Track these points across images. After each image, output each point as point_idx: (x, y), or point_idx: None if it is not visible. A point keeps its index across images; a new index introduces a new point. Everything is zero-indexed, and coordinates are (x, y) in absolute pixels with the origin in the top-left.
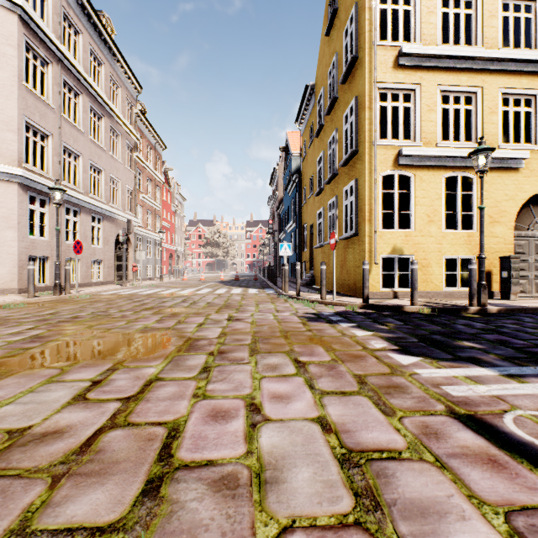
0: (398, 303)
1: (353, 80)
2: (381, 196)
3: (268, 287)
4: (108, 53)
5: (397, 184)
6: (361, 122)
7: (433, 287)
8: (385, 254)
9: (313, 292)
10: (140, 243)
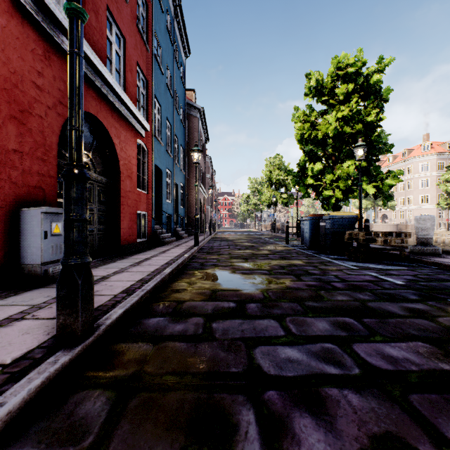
0: None
1: None
2: None
3: None
4: None
5: None
6: None
7: None
8: None
9: None
10: None
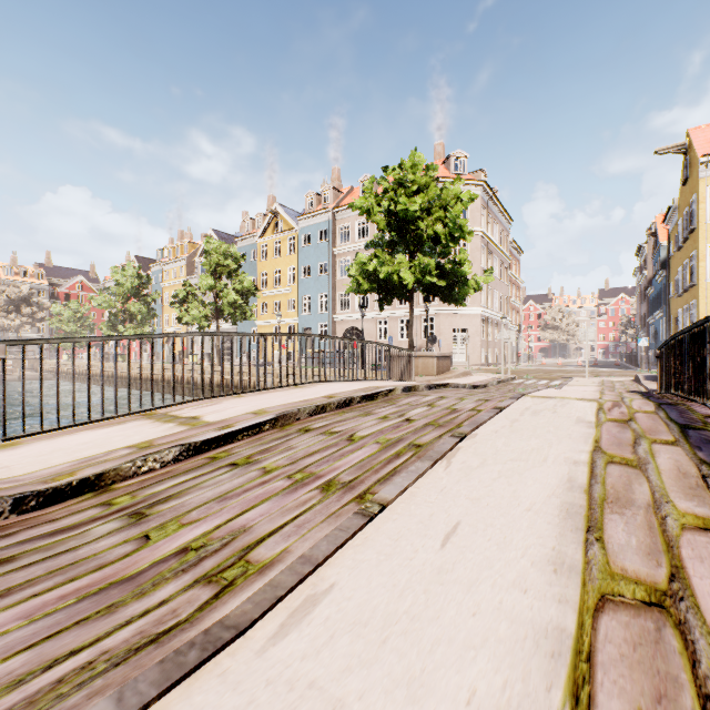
0: None
1: (694, 237)
2: None
3: (630, 368)
4: (499, 216)
5: None
6: (697, 267)
7: None
8: None
9: None
10: None
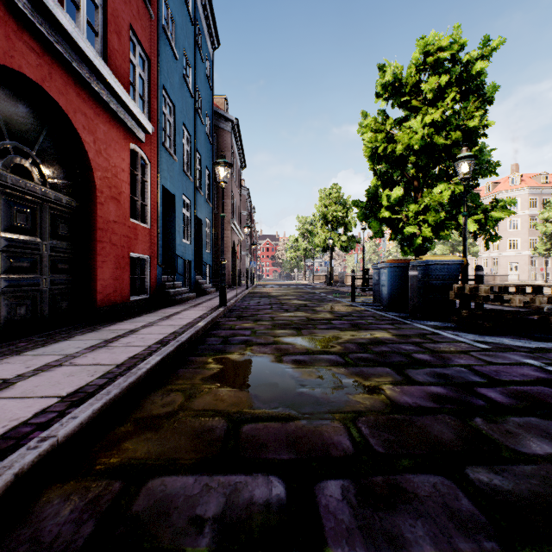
0: None
1: None
2: None
3: None
4: None
5: None
6: None
7: None
8: None
9: None
10: None
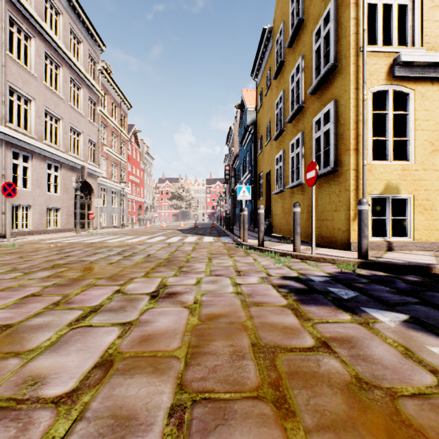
0: (408, 258)
1: None
2: (370, 118)
3: (224, 234)
4: (66, 4)
5: (391, 103)
6: (342, 26)
7: (438, 236)
8: (376, 193)
9: (276, 240)
10: (105, 193)
